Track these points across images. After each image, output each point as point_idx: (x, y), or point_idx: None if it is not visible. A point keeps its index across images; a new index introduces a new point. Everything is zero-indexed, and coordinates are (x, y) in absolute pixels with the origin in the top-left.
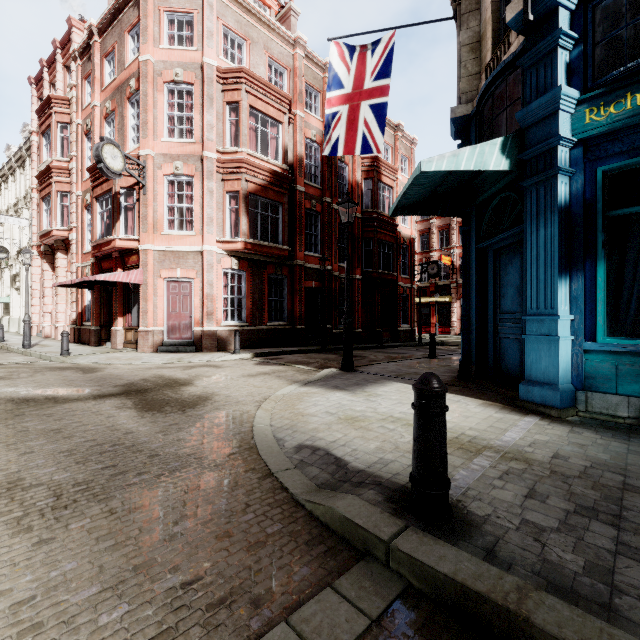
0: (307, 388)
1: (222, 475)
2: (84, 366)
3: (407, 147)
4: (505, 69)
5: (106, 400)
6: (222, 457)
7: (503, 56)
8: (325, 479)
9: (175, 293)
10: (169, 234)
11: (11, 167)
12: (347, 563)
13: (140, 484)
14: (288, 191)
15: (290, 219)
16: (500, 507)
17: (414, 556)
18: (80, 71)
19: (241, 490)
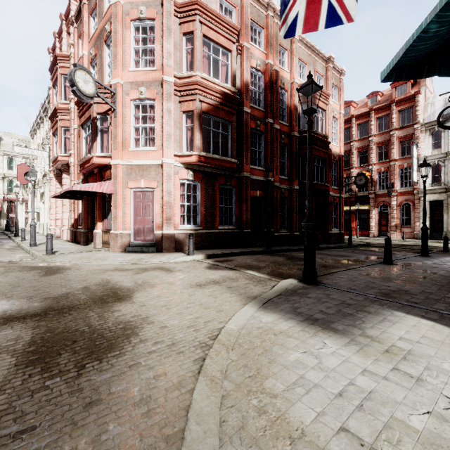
0: (270, 317)
1: None
2: (54, 266)
3: (336, 77)
4: None
5: (4, 329)
6: None
7: None
8: None
9: (140, 201)
10: (135, 150)
11: (41, 117)
12: None
13: None
14: (236, 112)
15: (238, 137)
16: None
17: None
18: (76, 32)
19: None
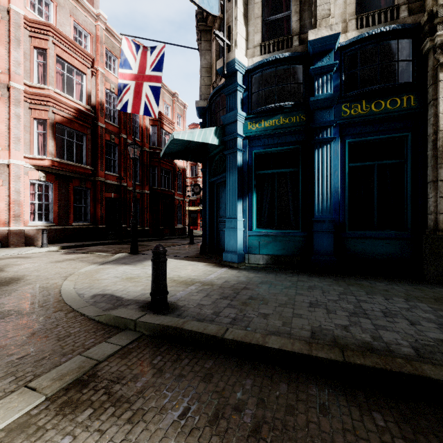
0: (103, 266)
1: (38, 316)
2: None
3: (181, 109)
4: (219, 90)
5: None
6: (37, 308)
7: (219, 82)
8: (109, 307)
9: None
10: None
11: None
12: (115, 334)
13: None
14: (91, 125)
15: (93, 146)
16: (191, 301)
17: (146, 321)
18: None
19: (53, 320)
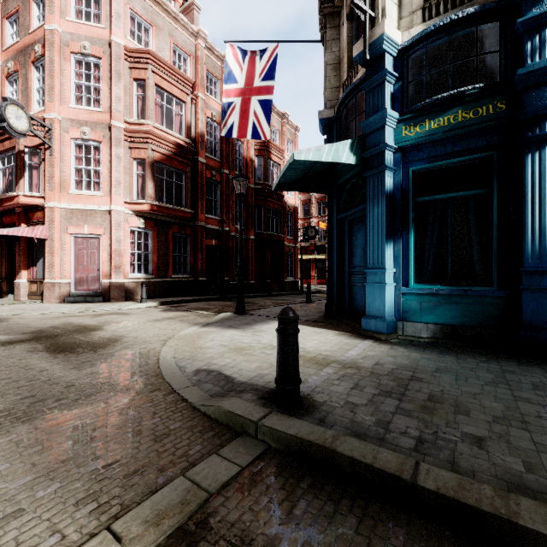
0: (206, 328)
1: (133, 395)
2: None
3: (292, 132)
4: (355, 89)
5: (16, 345)
6: (132, 383)
7: (354, 78)
8: (217, 391)
9: (83, 248)
10: (76, 193)
11: None
12: (229, 440)
13: (60, 407)
14: (191, 162)
15: (193, 186)
16: (334, 396)
17: (273, 427)
18: None
19: (149, 404)
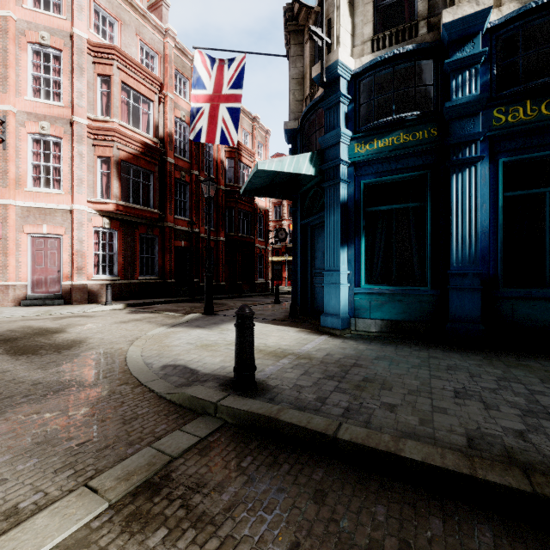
0: (174, 328)
1: (101, 389)
2: None
3: (263, 136)
4: (315, 105)
5: None
6: (100, 379)
7: (315, 95)
8: (182, 382)
9: (41, 248)
10: (34, 191)
11: None
12: (191, 419)
13: (29, 402)
14: (159, 162)
15: (161, 186)
16: (285, 381)
17: (229, 406)
18: None
19: (118, 395)
